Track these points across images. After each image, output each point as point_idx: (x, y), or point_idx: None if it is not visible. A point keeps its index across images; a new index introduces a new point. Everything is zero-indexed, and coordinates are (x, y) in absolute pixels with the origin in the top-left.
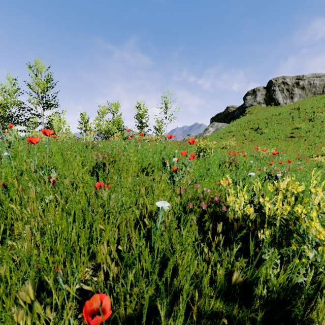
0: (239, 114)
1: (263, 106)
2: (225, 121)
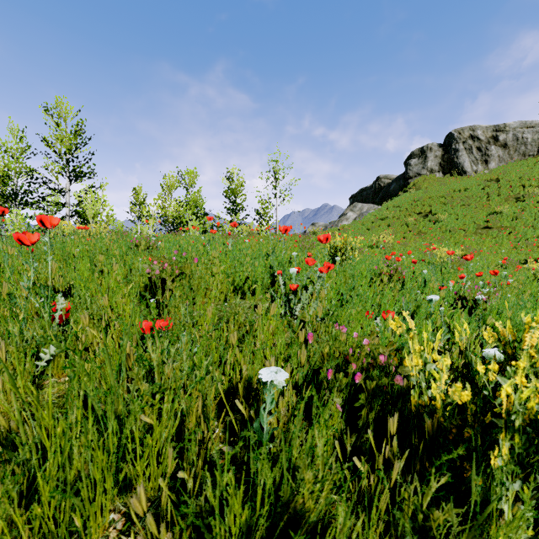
0: (398, 189)
1: (438, 176)
2: (375, 201)
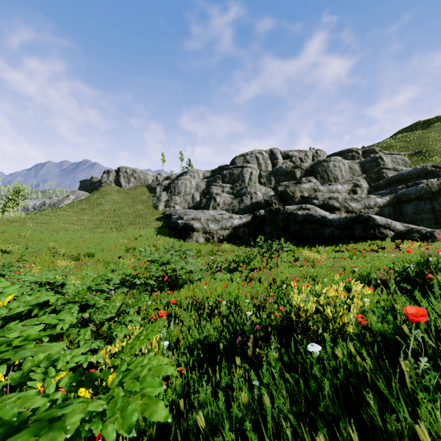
0: (99, 186)
1: (113, 185)
2: (90, 189)
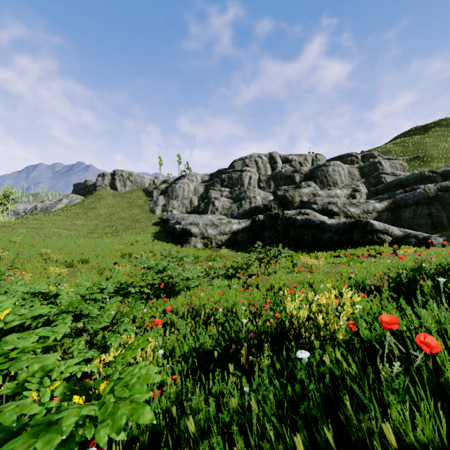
0: (94, 190)
1: (108, 188)
2: (85, 192)
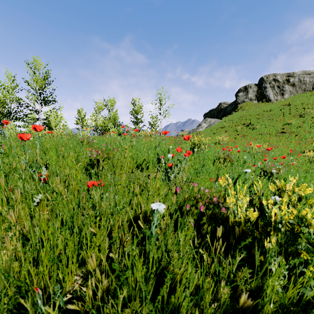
0: (232, 110)
1: (254, 102)
2: (218, 117)
